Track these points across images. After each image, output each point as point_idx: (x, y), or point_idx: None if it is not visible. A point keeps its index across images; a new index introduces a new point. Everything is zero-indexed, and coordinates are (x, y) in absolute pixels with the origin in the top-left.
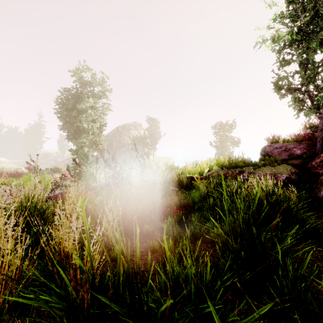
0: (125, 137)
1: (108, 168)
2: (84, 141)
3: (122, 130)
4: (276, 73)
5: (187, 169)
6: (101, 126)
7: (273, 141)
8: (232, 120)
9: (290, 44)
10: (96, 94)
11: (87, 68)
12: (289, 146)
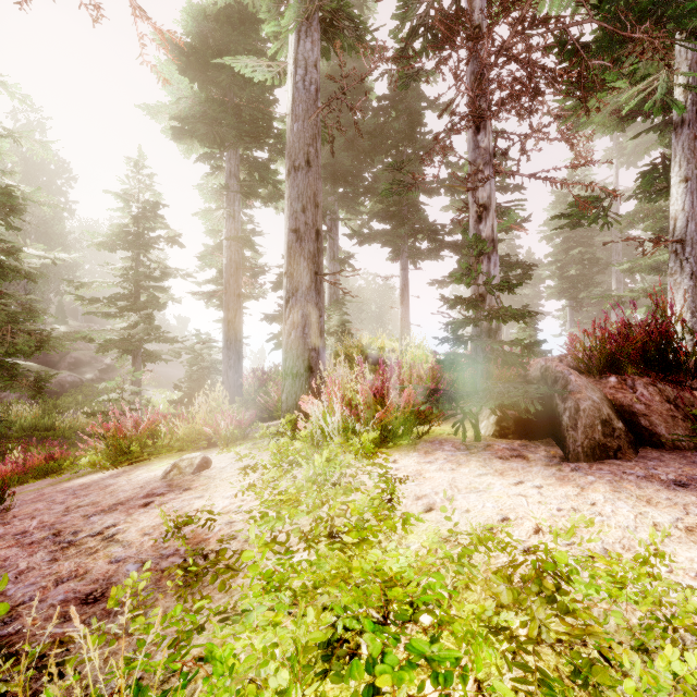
0: None
1: None
2: None
3: None
4: None
5: None
6: None
7: None
8: None
9: None
10: None
11: None
12: None
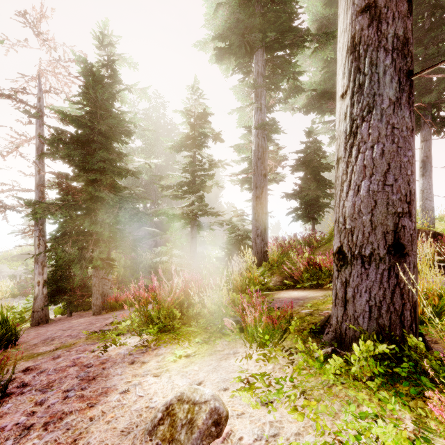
0: None
1: None
2: None
3: None
4: None
5: None
6: None
7: None
8: None
9: None
10: None
11: None
12: None
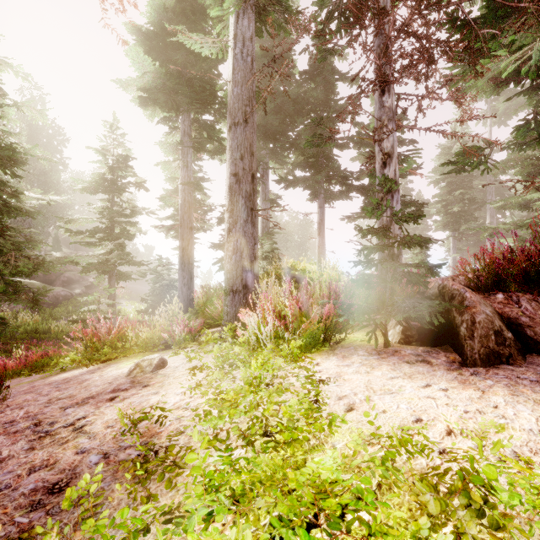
0: None
1: None
2: None
3: None
4: None
5: None
6: None
7: None
8: None
9: None
10: None
11: None
12: None
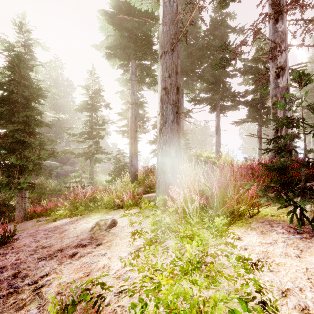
0: None
1: None
2: None
3: None
4: None
5: None
6: None
7: None
8: None
9: None
10: None
11: None
12: None
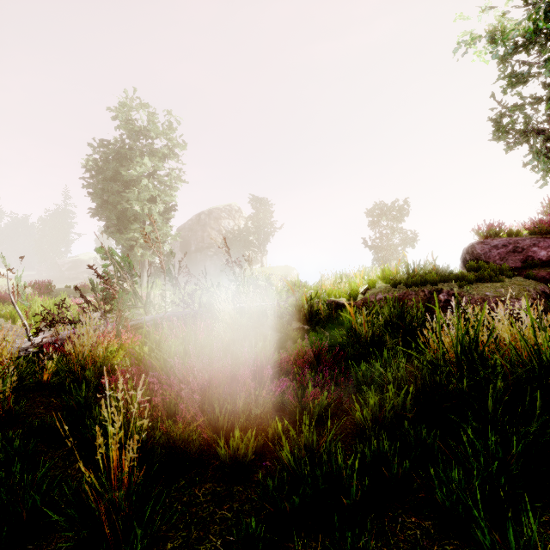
0: (212, 232)
1: (173, 285)
2: (134, 237)
3: (207, 220)
4: (498, 102)
5: (325, 288)
6: (167, 211)
7: (489, 233)
8: (403, 201)
9: (528, 44)
10: (157, 151)
11: (141, 104)
12: (522, 242)
